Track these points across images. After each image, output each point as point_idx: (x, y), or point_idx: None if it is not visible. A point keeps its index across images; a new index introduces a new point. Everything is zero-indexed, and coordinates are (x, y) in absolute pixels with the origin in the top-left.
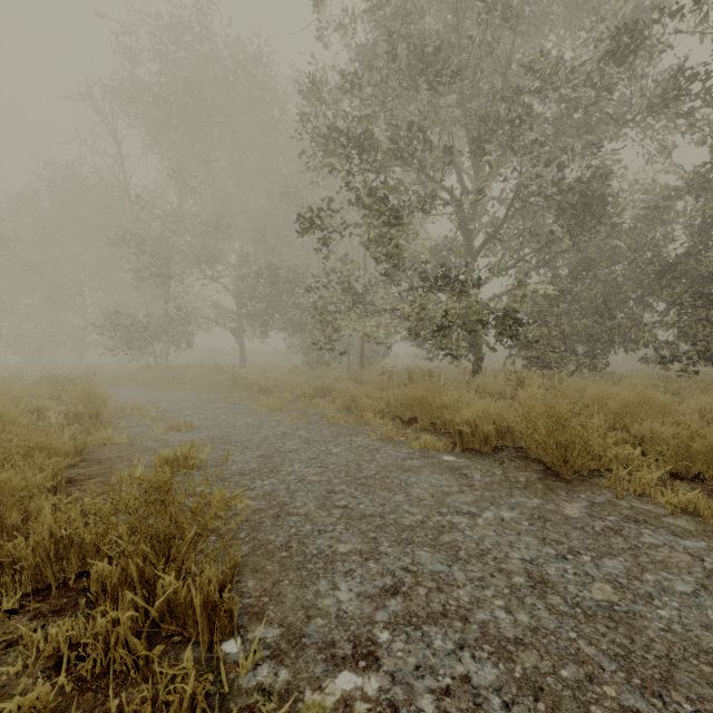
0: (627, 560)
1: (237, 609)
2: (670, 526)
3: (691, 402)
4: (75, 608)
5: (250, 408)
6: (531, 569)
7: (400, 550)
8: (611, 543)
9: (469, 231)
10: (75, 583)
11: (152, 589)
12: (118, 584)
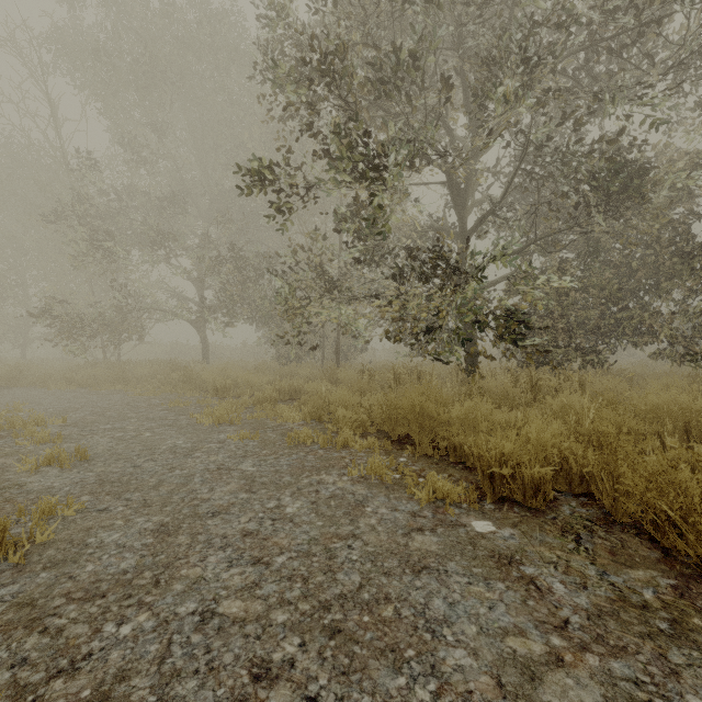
0: None
1: None
2: None
3: None
4: None
5: (192, 418)
6: None
7: None
8: None
9: (462, 205)
10: None
11: None
12: None
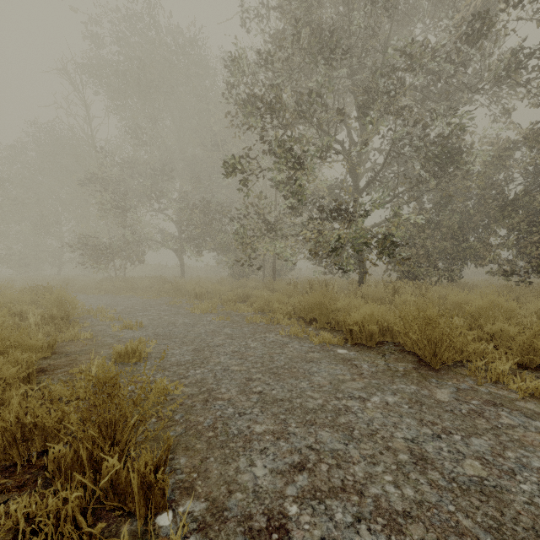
0: (491, 439)
1: (171, 485)
2: (522, 409)
3: (529, 306)
4: (35, 484)
5: (187, 310)
6: (413, 447)
7: (305, 431)
8: (476, 423)
9: (356, 174)
10: (37, 460)
11: (99, 468)
12: (71, 463)
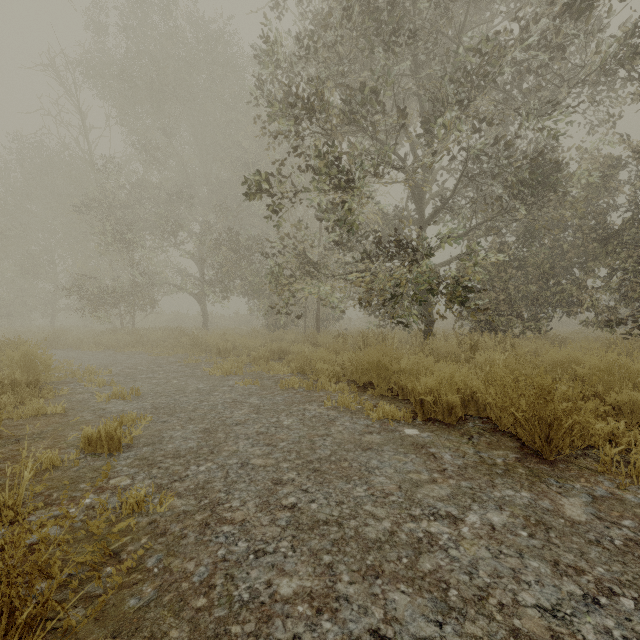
0: None
1: None
2: None
3: None
4: None
5: (205, 371)
6: (559, 631)
7: (366, 591)
8: None
9: (420, 199)
10: None
11: None
12: None
